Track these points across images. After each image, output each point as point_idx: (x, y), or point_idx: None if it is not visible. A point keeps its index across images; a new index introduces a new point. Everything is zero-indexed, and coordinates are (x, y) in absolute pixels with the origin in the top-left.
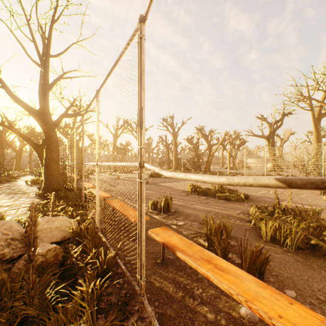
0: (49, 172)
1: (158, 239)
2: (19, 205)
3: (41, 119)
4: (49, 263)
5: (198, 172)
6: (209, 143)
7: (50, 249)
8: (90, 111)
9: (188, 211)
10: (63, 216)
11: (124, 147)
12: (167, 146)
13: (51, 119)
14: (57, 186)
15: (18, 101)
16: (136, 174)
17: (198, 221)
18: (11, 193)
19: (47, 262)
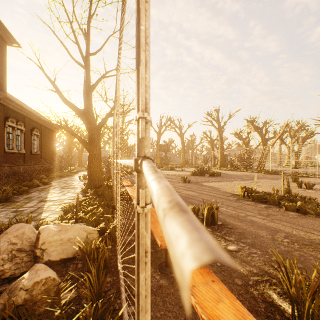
0: (92, 169)
1: (194, 304)
2: (63, 200)
3: (85, 119)
4: (35, 302)
5: (249, 171)
6: (263, 137)
7: (38, 282)
8: (132, 109)
9: (241, 226)
10: (80, 224)
11: (167, 145)
12: (211, 142)
13: (93, 117)
14: (98, 182)
15: (67, 103)
16: (178, 171)
17: (260, 248)
18: (64, 187)
19: (33, 301)
